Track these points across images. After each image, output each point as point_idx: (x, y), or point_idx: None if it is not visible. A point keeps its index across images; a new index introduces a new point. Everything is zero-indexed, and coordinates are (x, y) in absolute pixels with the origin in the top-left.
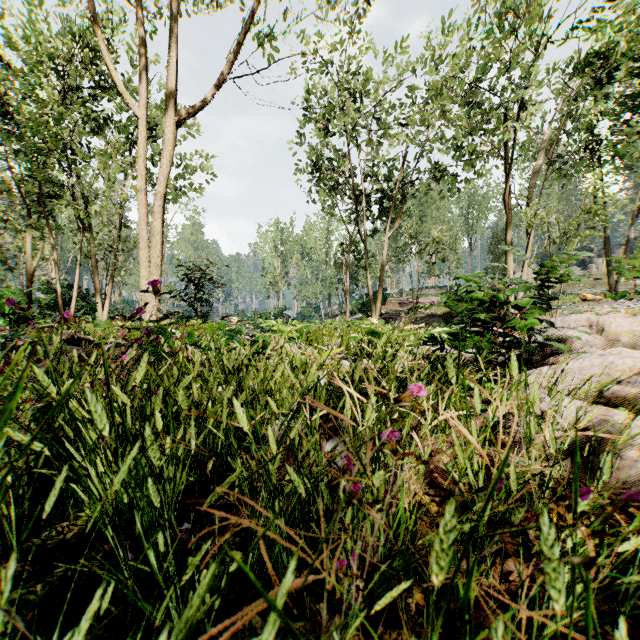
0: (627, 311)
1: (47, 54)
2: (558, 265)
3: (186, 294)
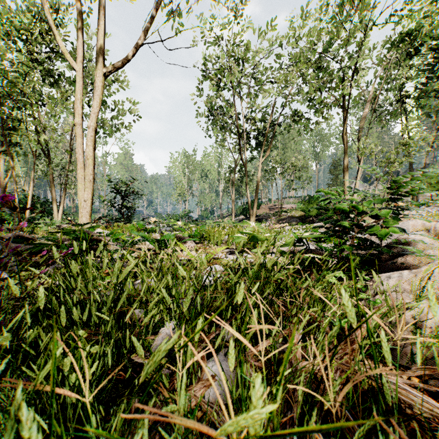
0: (427, 214)
1: (15, 27)
2: (410, 181)
3: (114, 202)
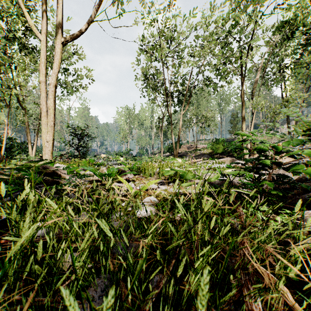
0: None
1: None
2: None
3: (72, 143)
